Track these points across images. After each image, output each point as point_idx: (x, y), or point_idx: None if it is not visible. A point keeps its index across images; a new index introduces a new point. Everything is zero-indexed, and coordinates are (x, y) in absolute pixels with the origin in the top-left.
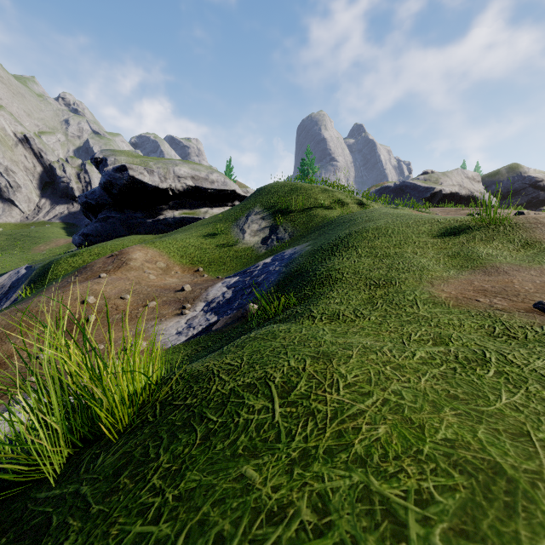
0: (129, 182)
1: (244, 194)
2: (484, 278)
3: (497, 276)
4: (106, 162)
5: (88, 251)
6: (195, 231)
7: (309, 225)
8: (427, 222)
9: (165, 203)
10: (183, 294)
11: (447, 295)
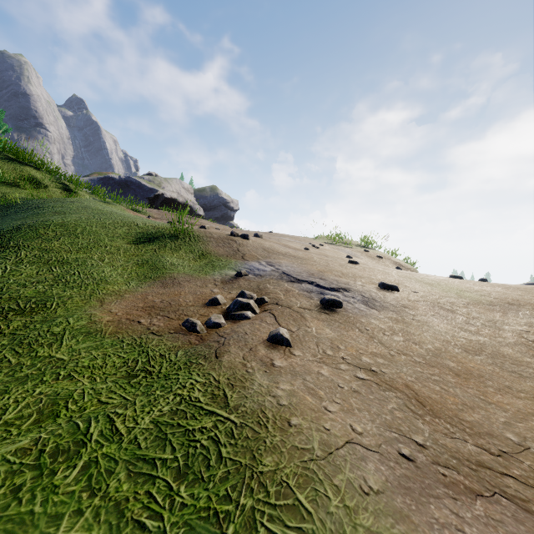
0: None
1: None
2: (159, 291)
3: (171, 288)
4: None
5: None
6: None
7: None
8: (126, 225)
9: None
10: None
11: (110, 319)
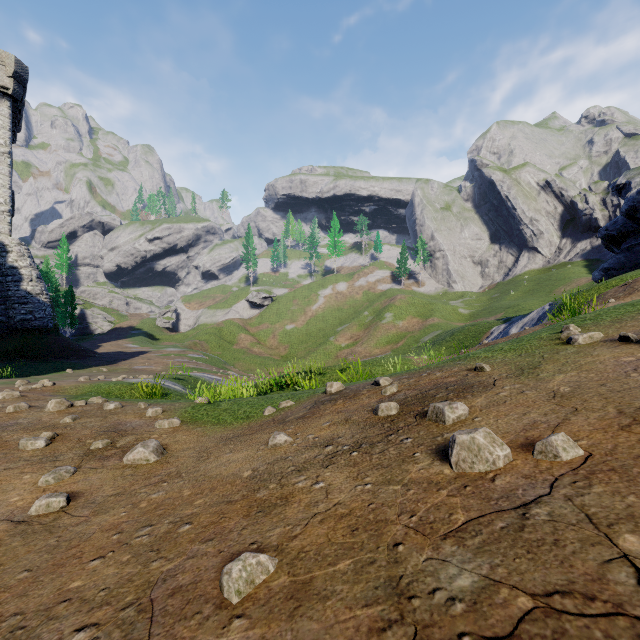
0: None
1: None
2: None
3: None
4: (629, 186)
5: (605, 284)
6: None
7: None
8: None
9: None
10: None
11: None
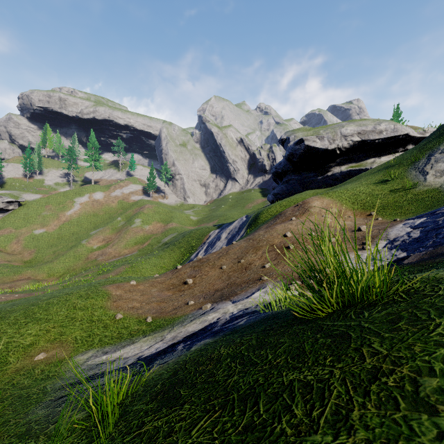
0: (305, 150)
1: (420, 135)
2: None
3: None
4: (289, 140)
5: (279, 204)
6: (364, 180)
7: None
8: None
9: (333, 162)
10: (360, 233)
11: None
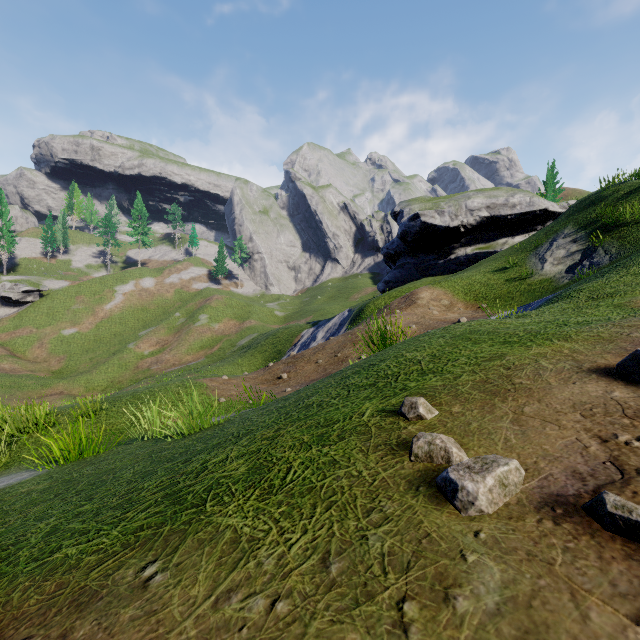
0: (421, 228)
1: (562, 210)
2: None
3: None
4: (402, 213)
5: (388, 295)
6: (484, 267)
7: None
8: None
9: (456, 242)
10: None
11: None
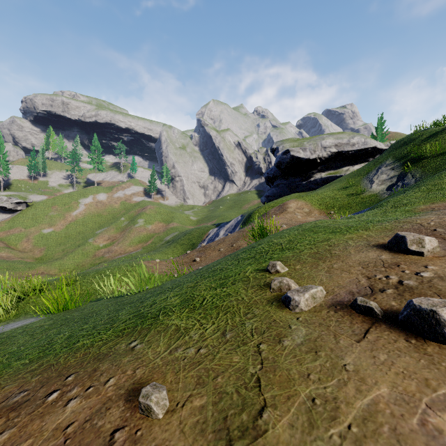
0: (291, 160)
1: (386, 148)
2: None
3: None
4: (278, 149)
5: (268, 205)
6: (332, 186)
7: (440, 168)
8: None
9: (315, 169)
10: None
11: (423, 208)
